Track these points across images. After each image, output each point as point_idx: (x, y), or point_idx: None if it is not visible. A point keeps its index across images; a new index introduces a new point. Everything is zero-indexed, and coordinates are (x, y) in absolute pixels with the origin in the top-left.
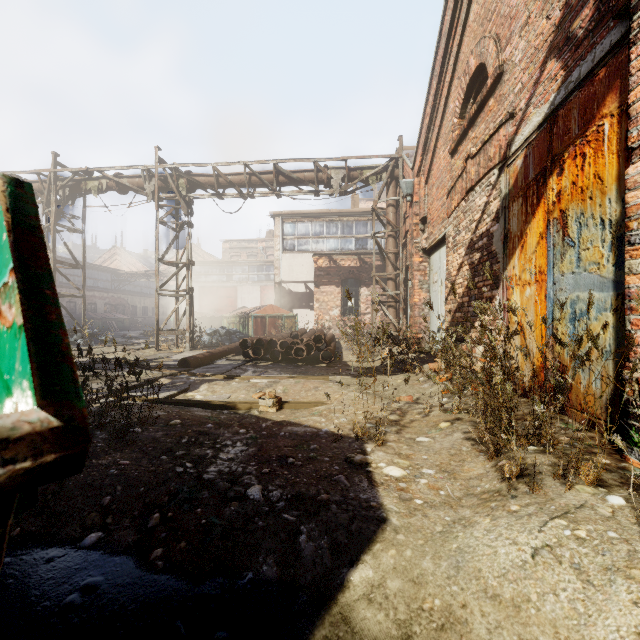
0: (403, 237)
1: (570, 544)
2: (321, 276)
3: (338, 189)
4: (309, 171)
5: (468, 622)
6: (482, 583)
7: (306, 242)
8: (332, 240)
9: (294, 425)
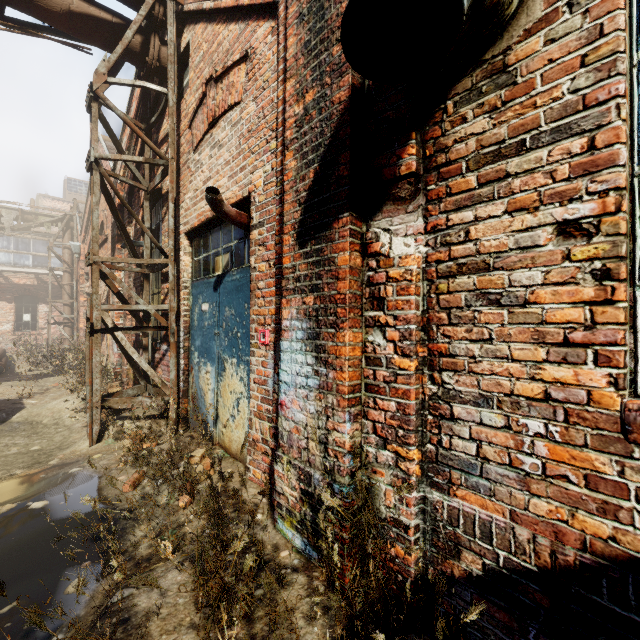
0: None
1: (70, 398)
2: None
3: (10, 227)
4: None
5: (42, 413)
6: (48, 408)
7: None
8: (2, 254)
9: None
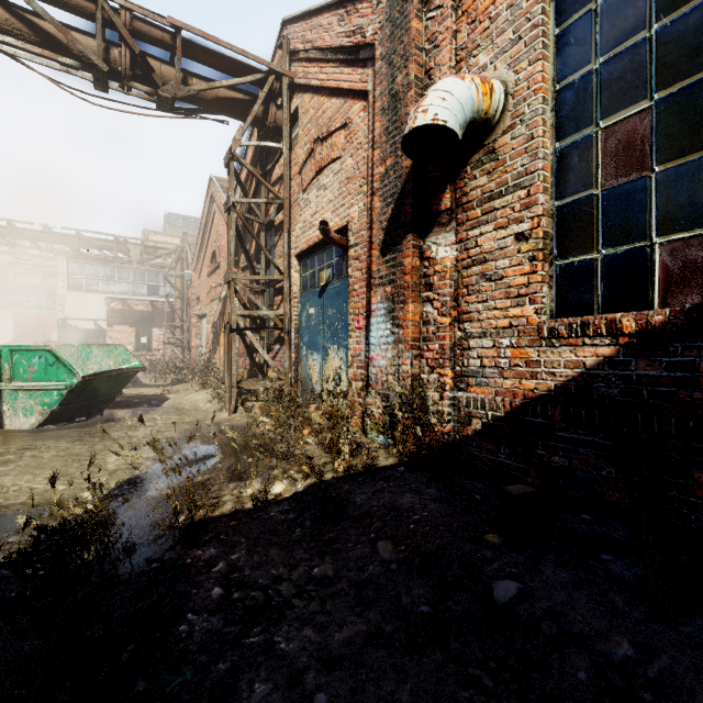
0: (188, 299)
1: (201, 393)
2: (115, 317)
3: (137, 260)
4: (110, 242)
5: (183, 402)
6: (186, 399)
7: (96, 283)
8: (124, 284)
9: (136, 395)
